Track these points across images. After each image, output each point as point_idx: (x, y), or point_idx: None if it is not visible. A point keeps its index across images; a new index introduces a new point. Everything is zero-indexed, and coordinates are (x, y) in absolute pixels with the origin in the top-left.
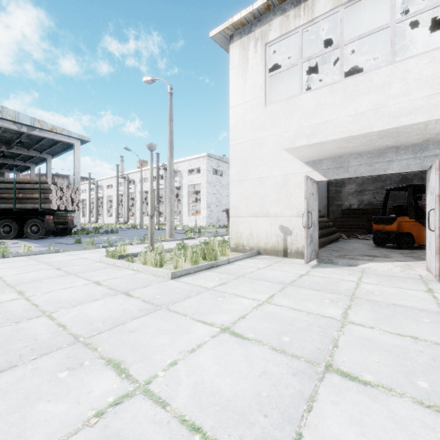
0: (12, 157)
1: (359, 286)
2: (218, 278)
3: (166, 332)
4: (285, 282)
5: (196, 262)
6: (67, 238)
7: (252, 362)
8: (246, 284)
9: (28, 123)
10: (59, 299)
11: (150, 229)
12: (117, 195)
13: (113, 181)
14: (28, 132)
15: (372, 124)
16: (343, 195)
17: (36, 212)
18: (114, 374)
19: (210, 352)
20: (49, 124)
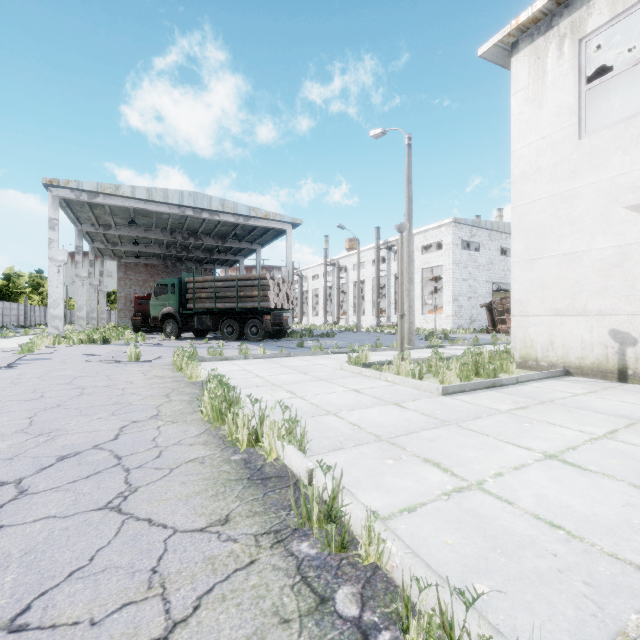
0: (224, 252)
1: None
2: (511, 401)
3: (471, 447)
4: (633, 416)
5: (469, 377)
6: (284, 342)
7: (606, 493)
8: (560, 412)
9: (245, 213)
10: (331, 402)
11: (399, 332)
12: (324, 288)
13: (320, 269)
14: (244, 223)
15: None
16: None
17: (255, 311)
18: (438, 470)
19: (541, 473)
20: (263, 210)
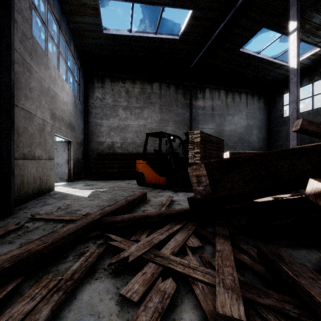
0: None
1: None
2: None
3: None
4: None
5: None
6: None
7: None
8: None
9: None
10: None
11: None
12: None
13: None
14: None
15: None
16: (283, 135)
17: None
18: None
19: None
20: None
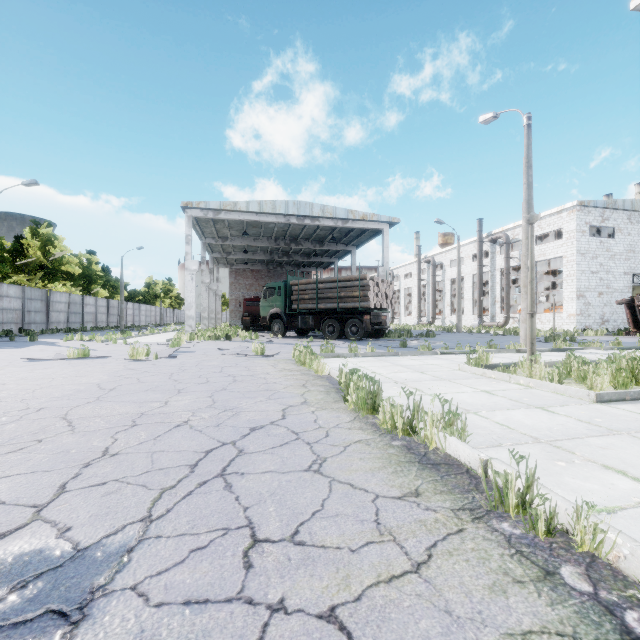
0: (320, 255)
1: None
2: None
3: None
4: None
5: (626, 385)
6: (383, 341)
7: None
8: None
9: (343, 216)
10: (465, 401)
11: (529, 332)
12: (418, 287)
13: (413, 267)
14: (342, 226)
15: None
16: None
17: (355, 311)
18: (626, 478)
19: None
20: (360, 212)
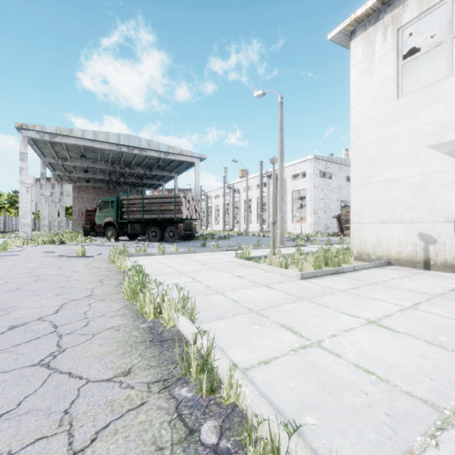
0: (151, 178)
1: None
2: (348, 283)
3: (316, 316)
4: (432, 293)
5: (320, 267)
6: (192, 242)
7: (408, 347)
8: (382, 290)
9: (165, 150)
10: (220, 285)
11: (272, 235)
12: (223, 204)
13: (220, 191)
14: (165, 157)
15: None
16: None
17: (172, 220)
18: (290, 333)
19: (363, 334)
20: (178, 148)
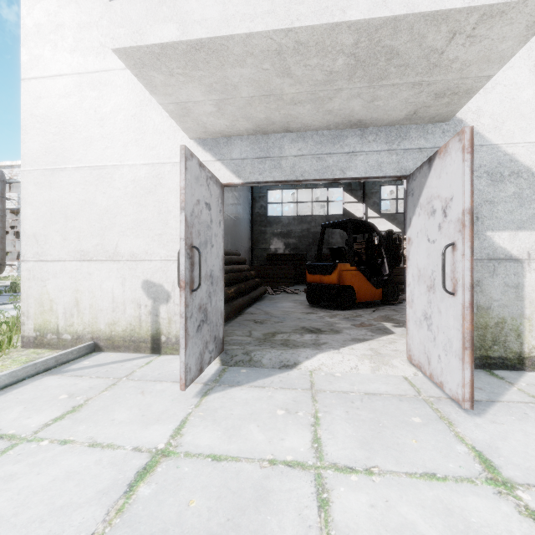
0: None
1: (329, 514)
2: None
3: None
4: None
5: None
6: None
7: None
8: None
9: None
10: None
11: None
12: None
13: None
14: None
15: (347, 1)
16: (268, 237)
17: None
18: None
19: None
20: None
